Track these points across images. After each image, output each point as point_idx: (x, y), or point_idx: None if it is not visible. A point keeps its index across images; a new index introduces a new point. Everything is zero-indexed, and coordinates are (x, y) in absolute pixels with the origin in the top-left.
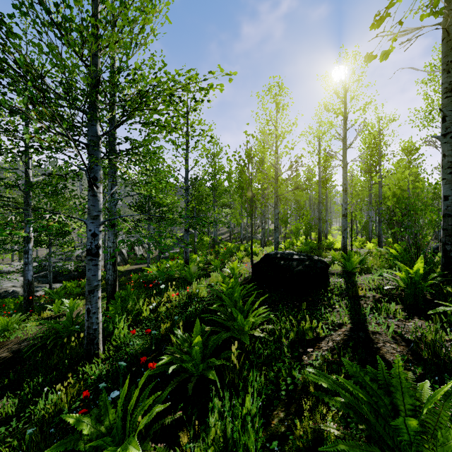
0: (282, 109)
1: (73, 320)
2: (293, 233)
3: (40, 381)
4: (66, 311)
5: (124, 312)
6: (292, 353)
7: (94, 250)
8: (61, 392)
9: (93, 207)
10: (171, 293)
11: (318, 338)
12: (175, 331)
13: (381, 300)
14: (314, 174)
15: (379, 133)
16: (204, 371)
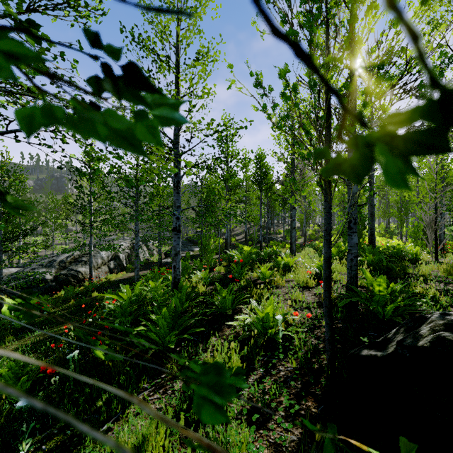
0: None
1: None
2: (318, 234)
3: None
4: None
5: None
6: None
7: None
8: None
9: None
10: None
11: None
12: None
13: None
14: None
15: None
16: None
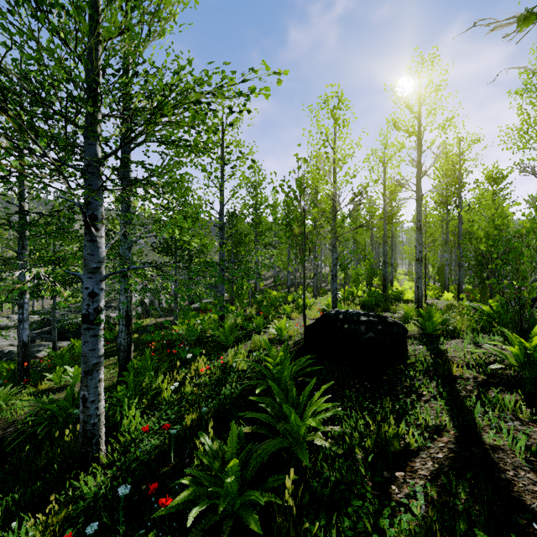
0: (343, 127)
1: (76, 395)
2: (350, 278)
3: (17, 497)
4: (70, 381)
5: (138, 392)
6: (372, 476)
7: (92, 315)
8: (34, 530)
9: (91, 256)
10: (200, 365)
11: (408, 451)
12: (201, 439)
13: (486, 385)
14: (377, 208)
15: (459, 158)
16: (243, 510)
